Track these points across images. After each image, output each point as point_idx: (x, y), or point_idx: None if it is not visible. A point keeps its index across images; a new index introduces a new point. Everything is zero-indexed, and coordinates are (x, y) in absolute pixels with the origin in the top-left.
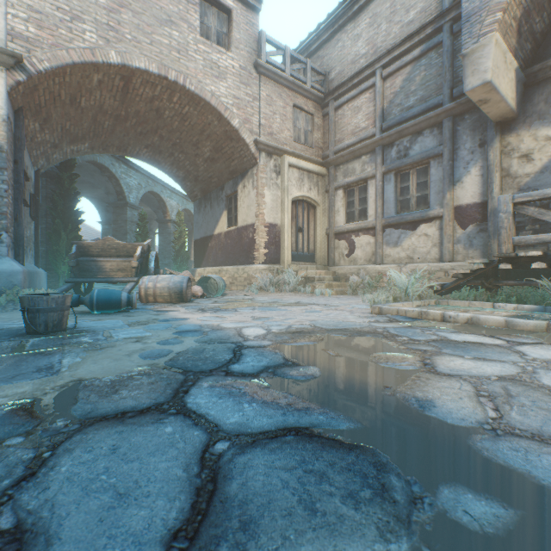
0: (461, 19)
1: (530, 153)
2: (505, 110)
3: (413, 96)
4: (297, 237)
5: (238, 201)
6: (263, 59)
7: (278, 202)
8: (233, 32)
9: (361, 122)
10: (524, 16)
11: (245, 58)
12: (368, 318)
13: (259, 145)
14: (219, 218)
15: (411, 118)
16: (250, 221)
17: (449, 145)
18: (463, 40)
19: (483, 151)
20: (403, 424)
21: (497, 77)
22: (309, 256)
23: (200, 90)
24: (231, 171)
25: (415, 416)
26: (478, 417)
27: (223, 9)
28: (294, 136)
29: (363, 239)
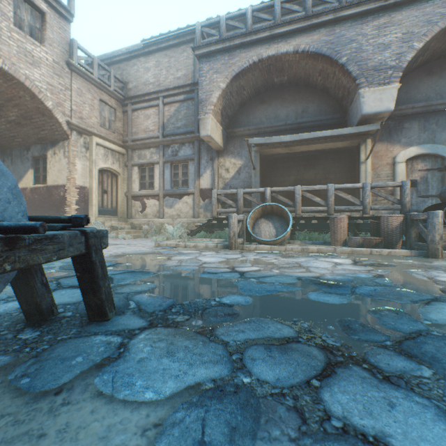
0: (199, 101)
1: (229, 169)
2: (219, 147)
3: (181, 122)
4: (103, 197)
5: (48, 164)
6: (75, 61)
7: (88, 170)
8: (47, 31)
9: (150, 126)
10: (224, 109)
11: (59, 55)
12: (152, 249)
13: (71, 125)
14: (23, 174)
15: (179, 134)
16: (62, 183)
17: (198, 156)
18: (200, 111)
19: (212, 163)
20: (157, 267)
21: (213, 134)
22: (113, 211)
23: (14, 71)
24: (40, 138)
25: (160, 266)
26: (175, 265)
27: (37, 8)
28: (100, 122)
29: (152, 202)
